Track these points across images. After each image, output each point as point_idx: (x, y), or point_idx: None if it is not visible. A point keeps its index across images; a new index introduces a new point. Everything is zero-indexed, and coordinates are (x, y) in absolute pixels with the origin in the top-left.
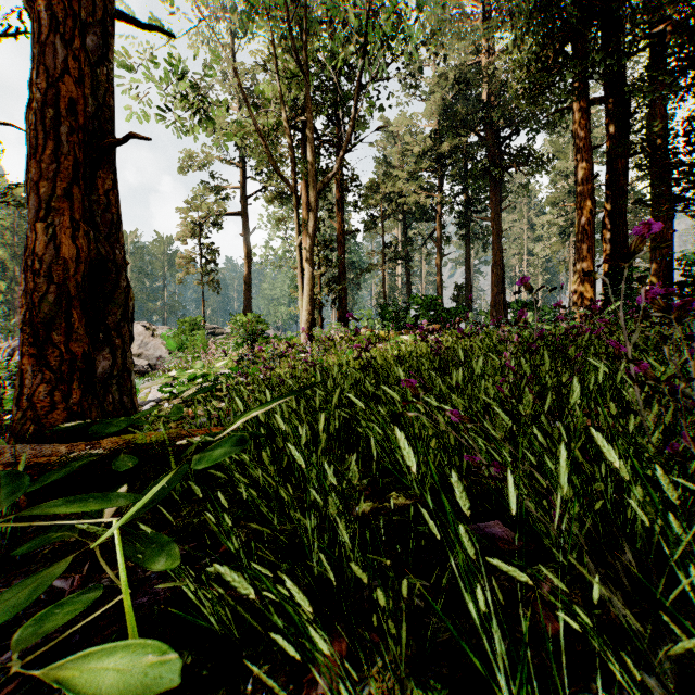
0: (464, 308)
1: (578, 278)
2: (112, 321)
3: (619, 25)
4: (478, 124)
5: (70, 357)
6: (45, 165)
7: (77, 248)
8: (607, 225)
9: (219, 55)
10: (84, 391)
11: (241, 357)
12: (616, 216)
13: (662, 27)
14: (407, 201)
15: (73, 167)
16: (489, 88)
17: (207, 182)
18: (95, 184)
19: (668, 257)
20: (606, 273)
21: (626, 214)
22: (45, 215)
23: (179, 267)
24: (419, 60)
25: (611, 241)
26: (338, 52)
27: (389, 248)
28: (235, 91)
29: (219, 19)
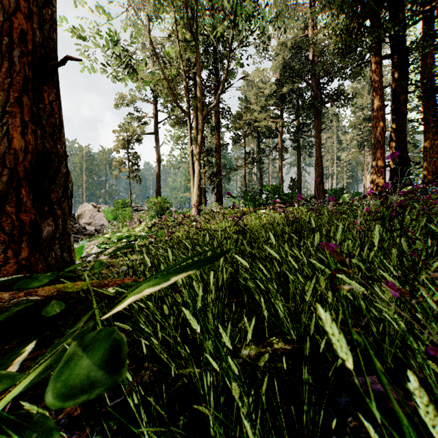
0: (297, 193)
1: (374, 173)
2: (55, 198)
3: (401, 7)
4: (306, 74)
5: (20, 224)
6: (2, 79)
7: (26, 141)
8: (393, 138)
9: (140, 29)
10: (32, 249)
11: (153, 225)
12: (399, 132)
13: (433, 5)
14: (260, 125)
15: (23, 82)
16: (313, 51)
17: (133, 114)
18: (41, 96)
19: (435, 159)
20: (392, 169)
21: (405, 131)
22: (1, 117)
23: (115, 168)
24: (268, 34)
25: (396, 149)
26: (216, 27)
27: (248, 155)
28: (150, 56)
29: (140, 9)
